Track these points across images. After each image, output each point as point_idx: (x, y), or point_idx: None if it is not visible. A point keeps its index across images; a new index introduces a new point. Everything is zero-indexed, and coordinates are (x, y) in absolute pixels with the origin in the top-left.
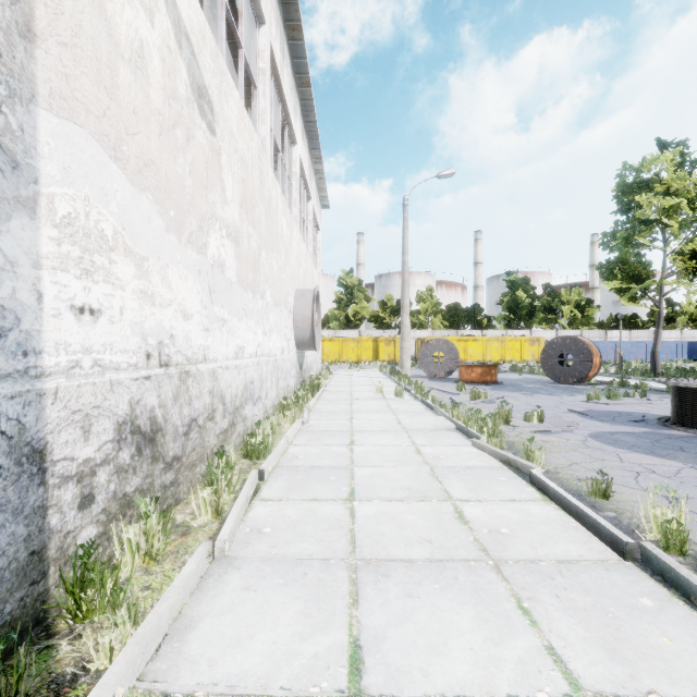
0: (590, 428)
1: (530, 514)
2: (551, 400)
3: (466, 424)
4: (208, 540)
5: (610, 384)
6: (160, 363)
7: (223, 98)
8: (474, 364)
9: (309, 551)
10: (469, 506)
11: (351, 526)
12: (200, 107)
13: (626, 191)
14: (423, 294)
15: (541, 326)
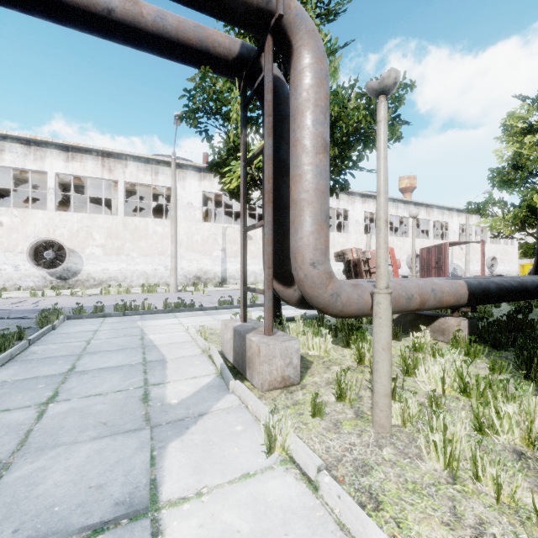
0: None
1: None
2: None
3: None
4: None
5: None
6: None
7: (464, 246)
8: None
9: None
10: None
11: None
12: (461, 250)
13: None
14: None
15: None
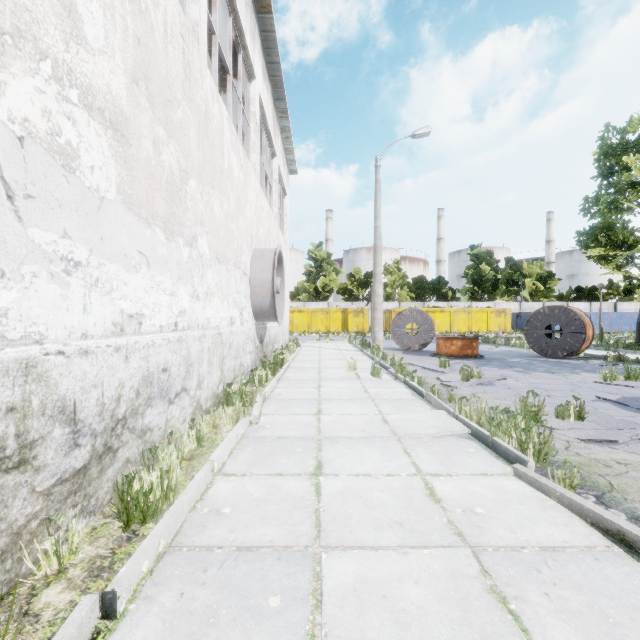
0: None
1: None
2: (558, 380)
3: (491, 431)
4: None
5: (630, 362)
6: None
7: None
8: (454, 336)
9: None
10: None
11: None
12: None
13: (610, 153)
14: (390, 267)
15: (504, 298)
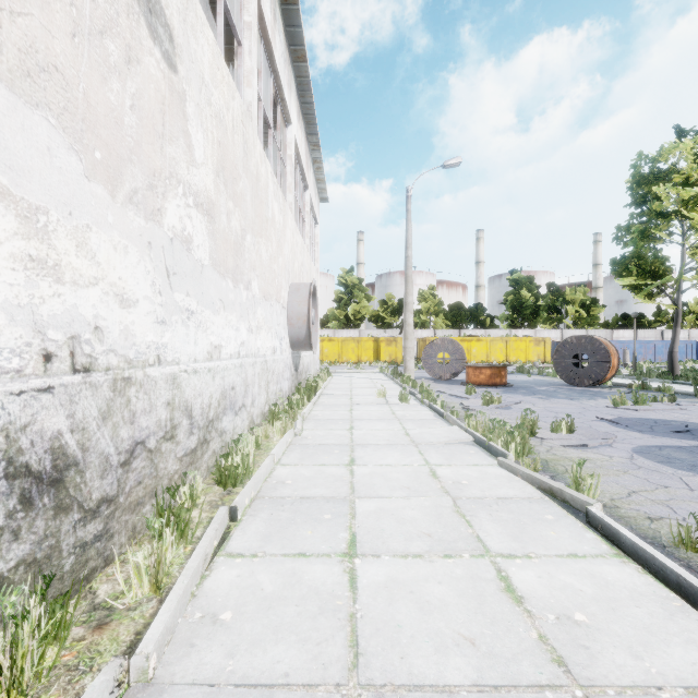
0: (631, 441)
1: (607, 583)
2: (572, 405)
3: (488, 437)
4: (120, 656)
5: (637, 388)
6: (74, 367)
7: (190, 31)
8: (482, 365)
9: (285, 665)
10: (517, 568)
11: (351, 608)
12: (151, 26)
13: (642, 182)
14: (424, 293)
15: (545, 326)
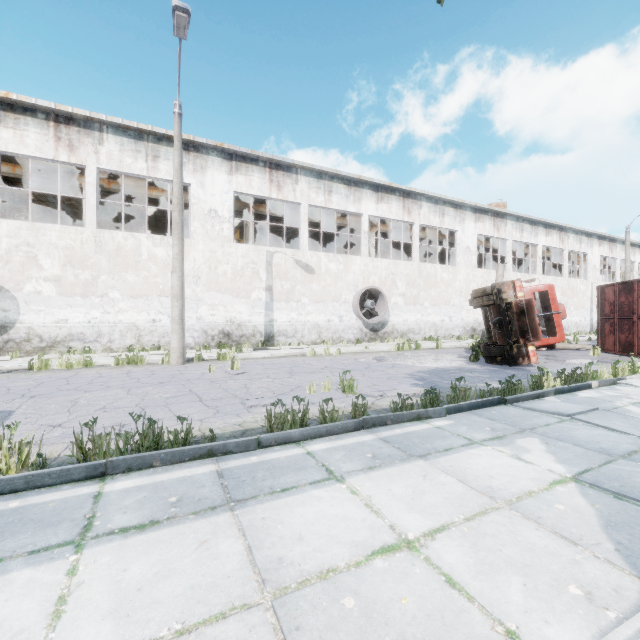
0: None
1: None
2: None
3: None
4: None
5: None
6: None
7: None
8: None
9: None
10: None
11: None
12: None
13: None
14: None
15: None
